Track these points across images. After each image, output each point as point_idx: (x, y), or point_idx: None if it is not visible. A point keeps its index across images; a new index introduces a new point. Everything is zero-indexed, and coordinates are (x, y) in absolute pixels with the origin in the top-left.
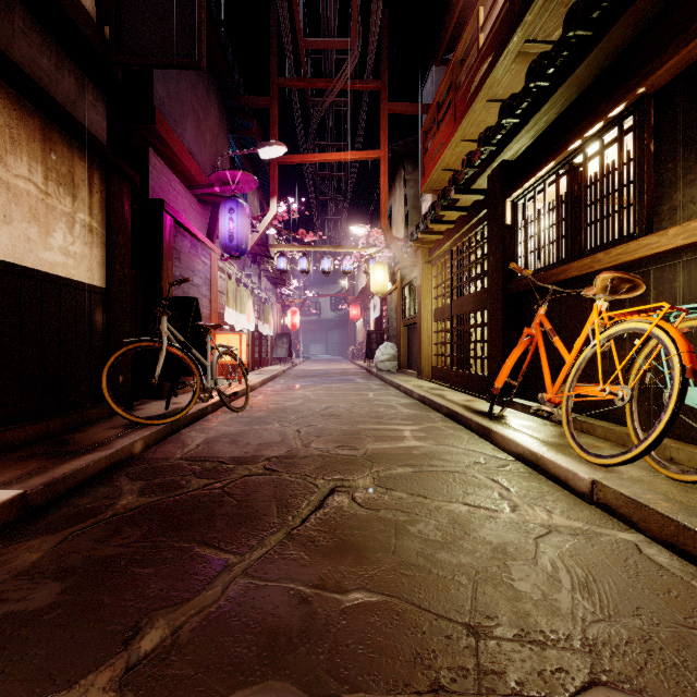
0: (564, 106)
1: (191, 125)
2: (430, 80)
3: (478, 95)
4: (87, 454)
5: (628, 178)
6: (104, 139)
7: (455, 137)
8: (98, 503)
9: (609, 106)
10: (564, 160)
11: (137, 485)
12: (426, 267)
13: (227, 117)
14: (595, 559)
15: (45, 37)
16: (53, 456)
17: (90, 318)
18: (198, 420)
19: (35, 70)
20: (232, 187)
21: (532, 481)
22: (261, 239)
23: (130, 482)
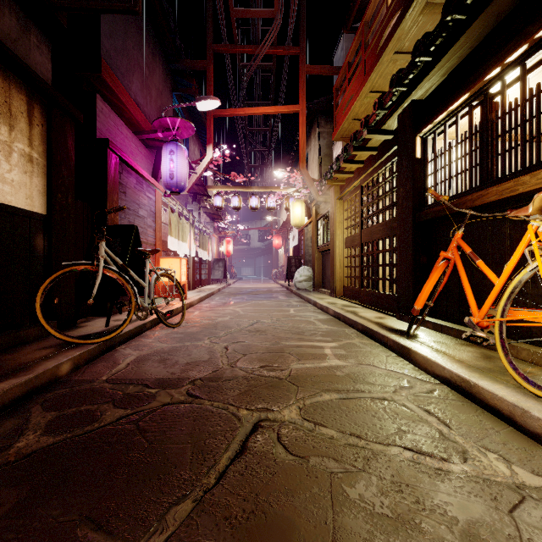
0: (479, 39)
1: (137, 79)
2: (340, 47)
3: (387, 47)
4: (0, 382)
5: None
6: (48, 80)
7: (365, 88)
8: None
9: (536, 25)
10: (479, 91)
11: (48, 417)
12: (338, 202)
13: (170, 77)
14: None
15: None
16: None
17: (30, 243)
18: (136, 336)
19: None
20: (173, 133)
21: (468, 413)
22: (200, 179)
23: (41, 414)
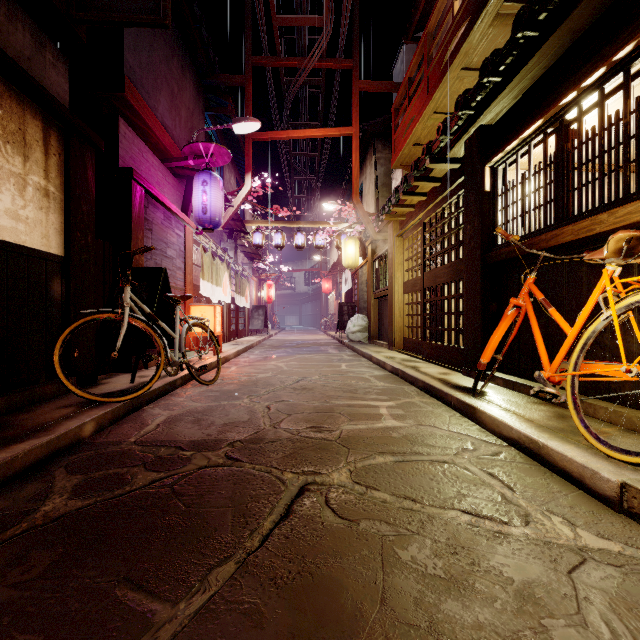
0: (554, 58)
1: (164, 98)
2: (400, 59)
3: (453, 62)
4: (20, 442)
5: (638, 127)
6: (66, 102)
7: (428, 109)
8: (16, 509)
9: (614, 47)
10: (554, 117)
11: (73, 480)
12: (397, 240)
13: (203, 95)
14: None
15: None
16: None
17: (46, 288)
18: (165, 395)
19: None
20: (206, 160)
21: (535, 476)
22: (237, 214)
23: (66, 477)
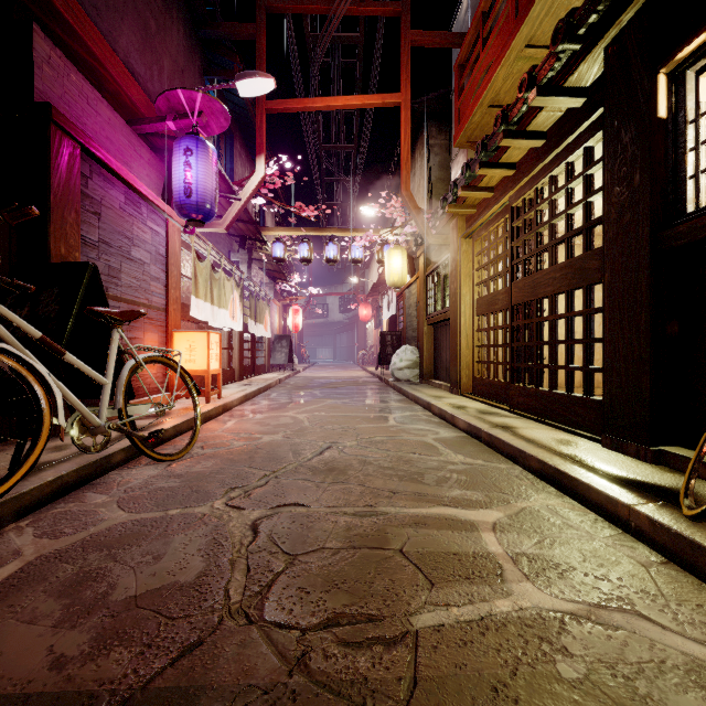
0: None
1: (131, 30)
2: (464, 6)
3: None
4: None
5: None
6: None
7: (517, 40)
8: None
9: None
10: None
11: None
12: (463, 243)
13: (200, 52)
14: None
15: None
16: None
17: None
18: (80, 487)
19: None
20: (192, 122)
21: None
22: (247, 212)
23: None
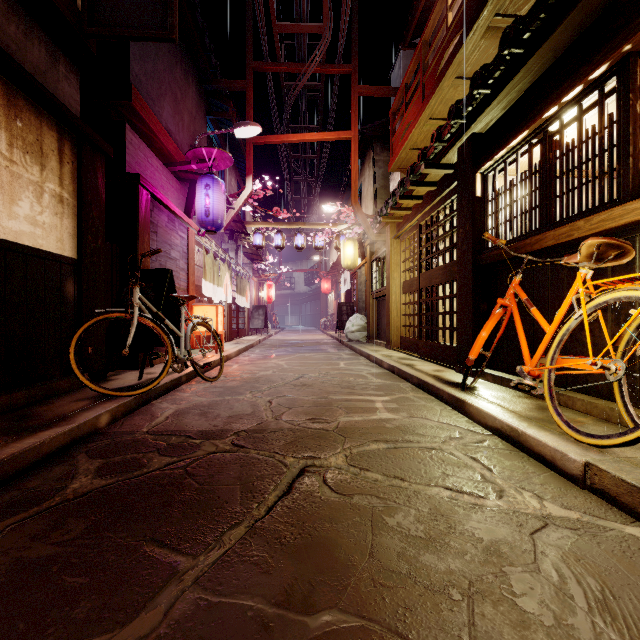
0: (538, 73)
1: (168, 105)
2: (398, 64)
3: (447, 72)
4: (45, 430)
5: (611, 141)
6: (77, 112)
7: (423, 116)
8: (48, 487)
9: (590, 67)
10: (538, 128)
11: (95, 463)
12: (394, 242)
13: (204, 99)
14: (606, 563)
15: (12, 4)
16: (8, 433)
17: (61, 289)
18: (172, 391)
19: (1, 36)
20: (208, 165)
21: (514, 460)
22: (238, 215)
23: (88, 461)
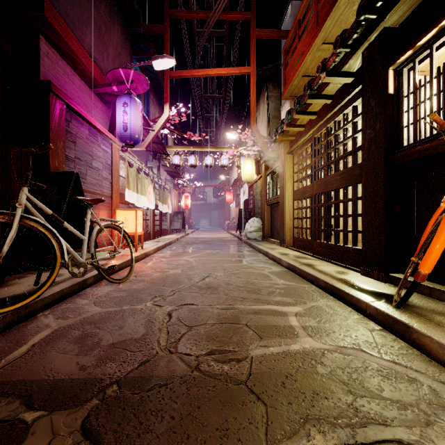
0: None
1: (91, 33)
2: (289, 14)
3: None
4: None
5: None
6: None
7: (318, 40)
8: None
9: None
10: None
11: None
12: (287, 157)
13: (130, 41)
14: None
15: None
16: None
17: None
18: (72, 296)
19: None
20: (127, 87)
21: None
22: (158, 137)
23: None
